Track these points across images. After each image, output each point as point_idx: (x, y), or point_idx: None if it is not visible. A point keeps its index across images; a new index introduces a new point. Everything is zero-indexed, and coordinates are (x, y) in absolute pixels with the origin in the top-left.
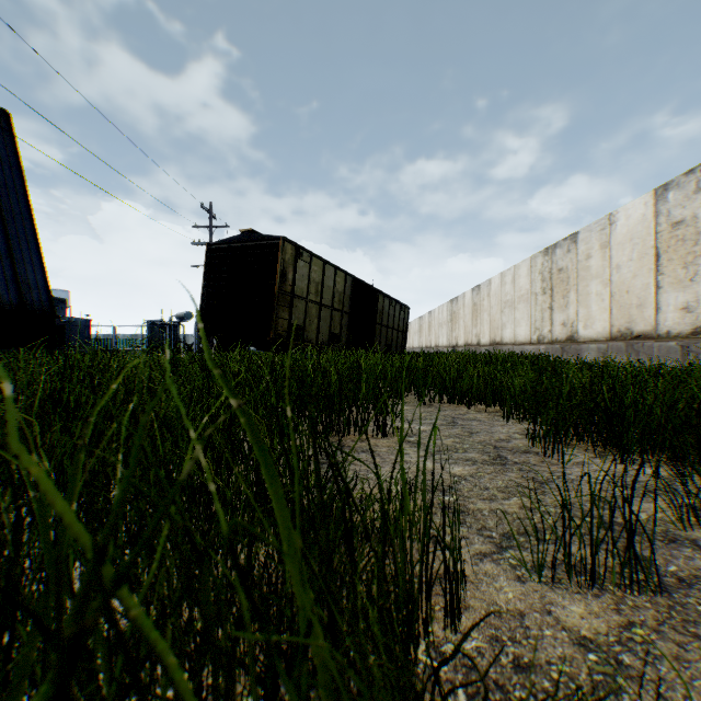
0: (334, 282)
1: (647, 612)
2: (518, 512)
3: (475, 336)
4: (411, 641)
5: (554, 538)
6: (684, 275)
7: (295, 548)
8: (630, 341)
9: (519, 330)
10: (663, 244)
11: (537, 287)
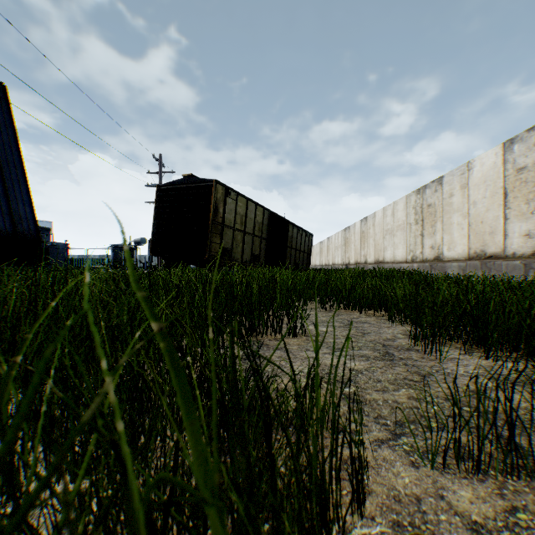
0: (255, 214)
1: (527, 497)
2: (407, 401)
3: (363, 257)
4: (323, 526)
5: (439, 425)
6: (526, 209)
7: (213, 483)
8: (484, 260)
9: (397, 252)
10: (510, 185)
11: (411, 219)
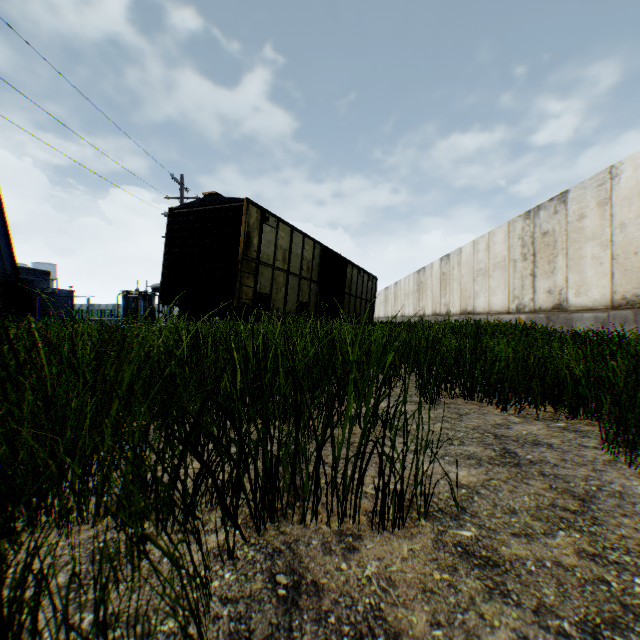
0: (302, 249)
1: None
2: None
3: (444, 306)
4: None
5: None
6: None
7: None
8: (639, 309)
9: (494, 298)
10: None
11: (516, 253)
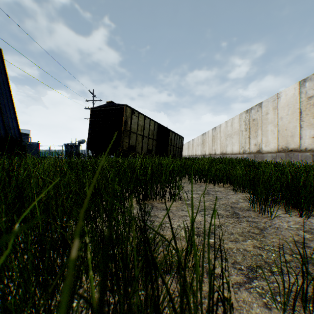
0: (149, 125)
1: None
2: (253, 250)
3: (214, 150)
4: None
5: (279, 270)
6: (313, 121)
7: None
8: (287, 152)
9: (234, 147)
10: (303, 107)
11: (242, 128)
